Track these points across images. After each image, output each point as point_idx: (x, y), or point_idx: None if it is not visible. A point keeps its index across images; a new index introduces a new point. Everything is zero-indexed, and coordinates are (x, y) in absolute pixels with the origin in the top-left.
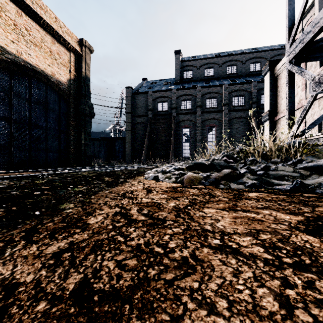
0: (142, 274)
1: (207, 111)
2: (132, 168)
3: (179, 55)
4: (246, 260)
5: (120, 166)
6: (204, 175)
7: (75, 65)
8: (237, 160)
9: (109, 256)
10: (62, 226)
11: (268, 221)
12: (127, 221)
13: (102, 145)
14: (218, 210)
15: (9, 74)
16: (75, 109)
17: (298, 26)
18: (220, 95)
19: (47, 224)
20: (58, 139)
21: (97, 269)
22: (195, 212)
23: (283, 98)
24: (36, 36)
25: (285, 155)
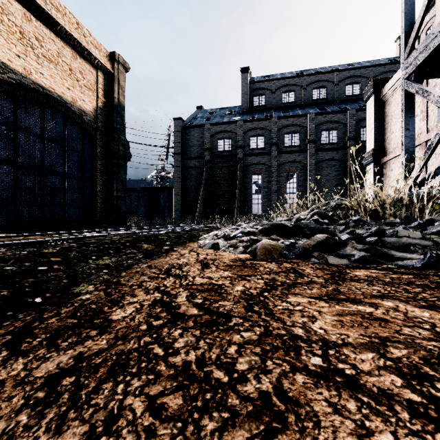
0: (190, 430)
1: (286, 151)
2: (183, 229)
3: (248, 74)
4: (375, 404)
5: (166, 227)
6: (287, 243)
7: (105, 88)
8: (334, 220)
9: (136, 386)
10: (71, 325)
11: (396, 321)
12: (170, 316)
13: (141, 198)
14: (311, 299)
15: (14, 101)
16: (105, 149)
17: (420, 26)
18: (304, 129)
19: (48, 320)
20: (81, 190)
21: (114, 415)
22: (276, 303)
23: (393, 132)
24: (51, 48)
25: (406, 213)
